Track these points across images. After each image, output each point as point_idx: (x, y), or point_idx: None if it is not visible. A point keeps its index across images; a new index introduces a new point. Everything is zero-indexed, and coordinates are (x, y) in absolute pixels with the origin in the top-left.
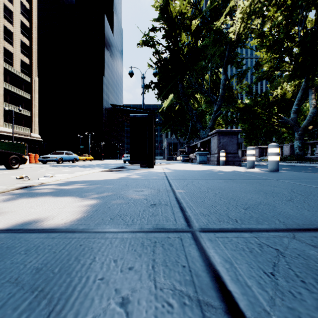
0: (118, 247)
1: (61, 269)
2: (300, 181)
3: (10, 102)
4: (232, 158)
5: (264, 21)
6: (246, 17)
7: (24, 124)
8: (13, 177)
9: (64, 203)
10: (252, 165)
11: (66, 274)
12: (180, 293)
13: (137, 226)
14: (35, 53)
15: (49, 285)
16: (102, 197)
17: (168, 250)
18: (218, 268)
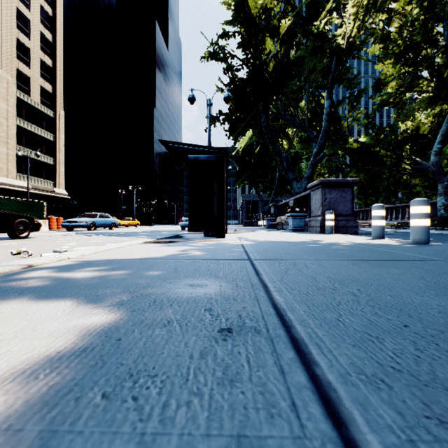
0: None
1: None
2: None
3: (26, 145)
4: (345, 222)
5: (390, 18)
6: (363, 13)
7: (44, 176)
8: (10, 251)
9: (27, 321)
10: (380, 233)
11: None
12: None
13: None
14: (59, 77)
15: None
16: (118, 301)
17: None
18: None
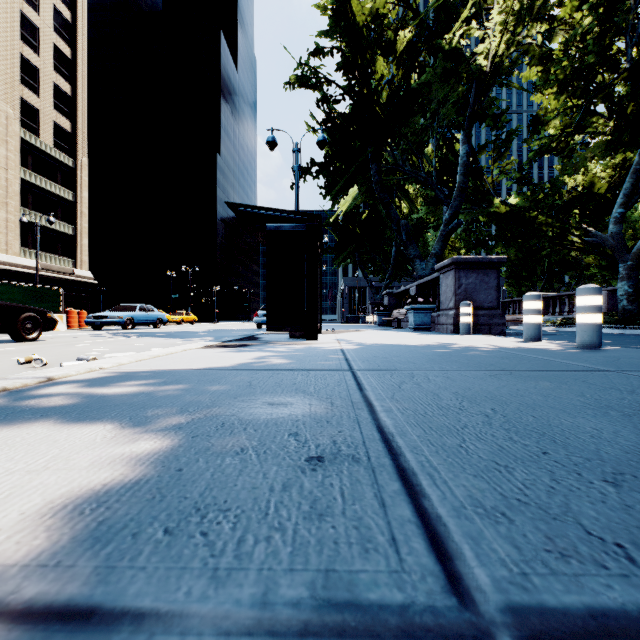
0: None
1: None
2: None
3: (34, 206)
4: (487, 318)
5: (551, 30)
6: (514, 22)
7: (60, 251)
8: (16, 359)
9: (58, 449)
10: (535, 333)
11: None
12: None
13: (252, 583)
14: (82, 109)
15: None
16: (175, 424)
17: None
18: None
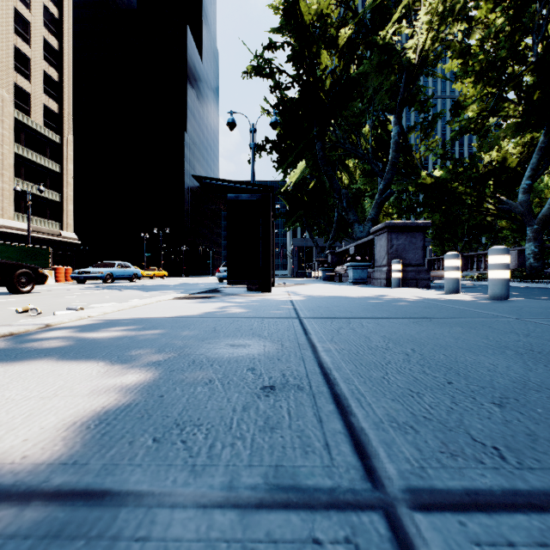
0: None
1: None
2: None
3: (26, 177)
4: (415, 273)
5: (470, 28)
6: (438, 21)
7: (49, 215)
8: (14, 308)
9: (63, 381)
10: (454, 287)
11: None
12: None
13: (221, 474)
14: (67, 93)
15: None
16: (155, 361)
17: None
18: None
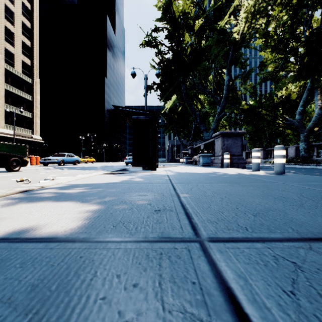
0: (121, 260)
1: (59, 286)
2: (308, 185)
3: (11, 103)
4: (237, 160)
5: (269, 21)
6: (251, 17)
7: (25, 126)
8: (14, 179)
9: (65, 208)
10: (257, 167)
11: (64, 292)
12: (191, 317)
13: (142, 235)
14: (36, 54)
15: (45, 306)
16: (104, 201)
17: (175, 263)
18: (231, 285)
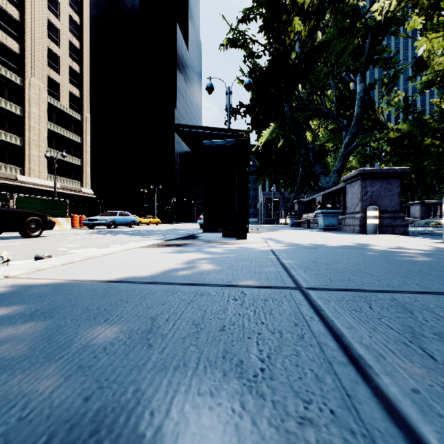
0: None
1: None
2: None
3: (56, 147)
4: (391, 220)
5: None
6: None
7: (73, 176)
8: None
9: None
10: None
11: None
12: None
13: None
14: (86, 82)
15: None
16: None
17: None
18: None
